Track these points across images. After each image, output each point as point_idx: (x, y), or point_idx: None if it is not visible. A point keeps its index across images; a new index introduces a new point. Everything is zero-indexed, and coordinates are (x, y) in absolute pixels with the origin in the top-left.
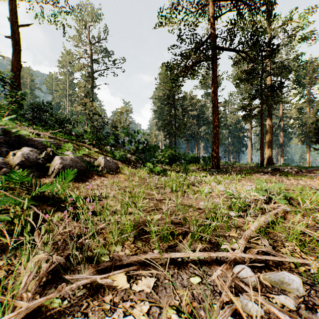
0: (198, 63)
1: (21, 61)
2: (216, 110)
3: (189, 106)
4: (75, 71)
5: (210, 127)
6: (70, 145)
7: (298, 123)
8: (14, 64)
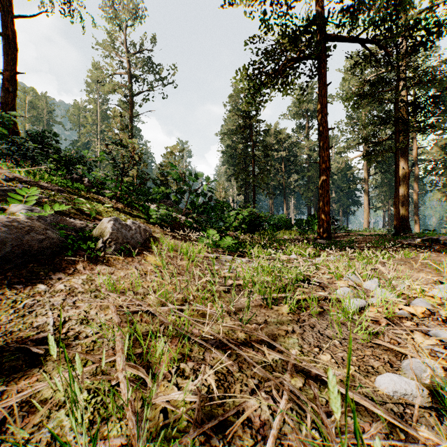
0: (295, 63)
1: (17, 71)
2: (325, 142)
3: (274, 145)
4: (106, 92)
5: (306, 175)
6: (35, 191)
7: (441, 168)
8: (4, 76)
